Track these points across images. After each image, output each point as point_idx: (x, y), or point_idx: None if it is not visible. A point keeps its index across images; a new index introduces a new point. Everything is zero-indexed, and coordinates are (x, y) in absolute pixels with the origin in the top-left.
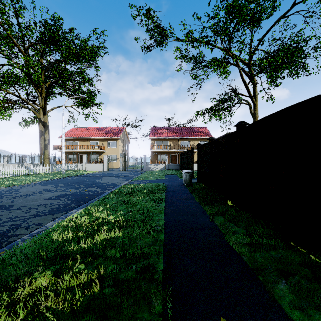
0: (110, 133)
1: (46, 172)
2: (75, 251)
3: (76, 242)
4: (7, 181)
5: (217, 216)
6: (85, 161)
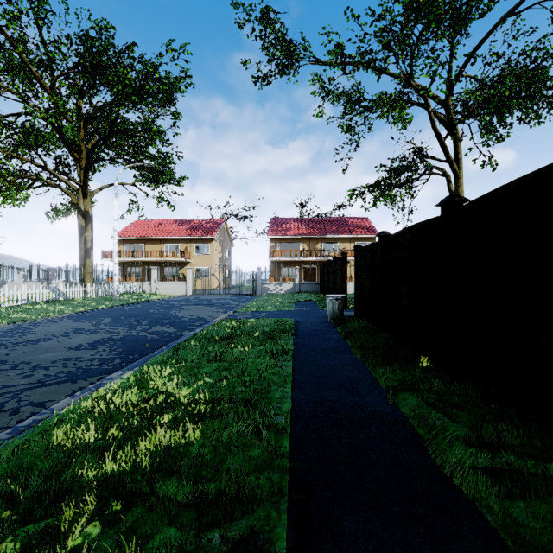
0: (198, 228)
1: (86, 297)
2: (88, 482)
3: (97, 455)
4: (14, 314)
5: (403, 394)
6: (154, 278)
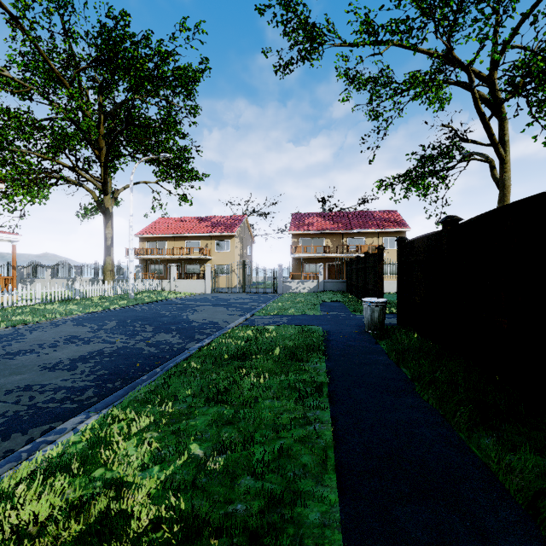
0: (219, 225)
1: (103, 296)
2: None
3: None
4: (18, 315)
5: None
6: (173, 276)
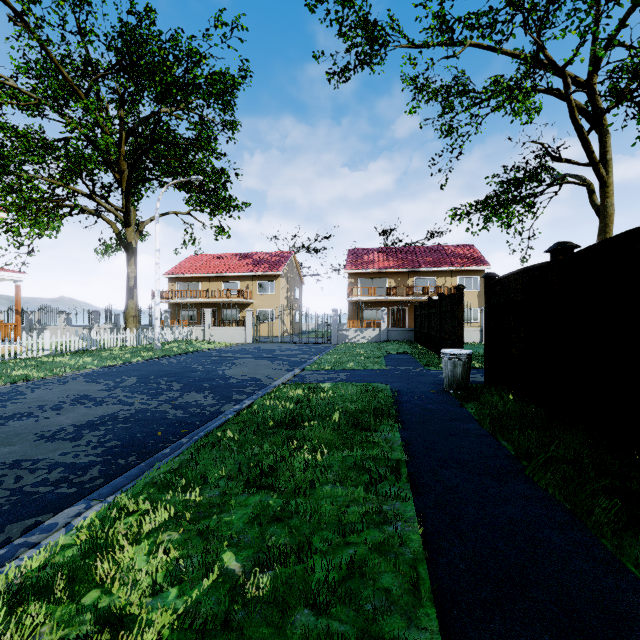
0: (262, 263)
1: (125, 346)
2: None
3: None
4: (20, 369)
5: None
6: (208, 323)
